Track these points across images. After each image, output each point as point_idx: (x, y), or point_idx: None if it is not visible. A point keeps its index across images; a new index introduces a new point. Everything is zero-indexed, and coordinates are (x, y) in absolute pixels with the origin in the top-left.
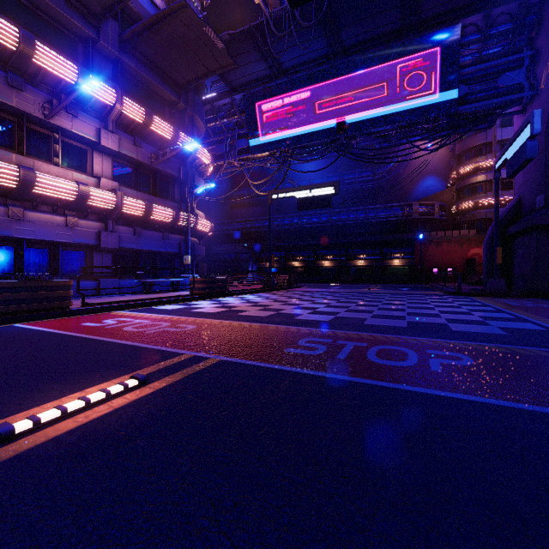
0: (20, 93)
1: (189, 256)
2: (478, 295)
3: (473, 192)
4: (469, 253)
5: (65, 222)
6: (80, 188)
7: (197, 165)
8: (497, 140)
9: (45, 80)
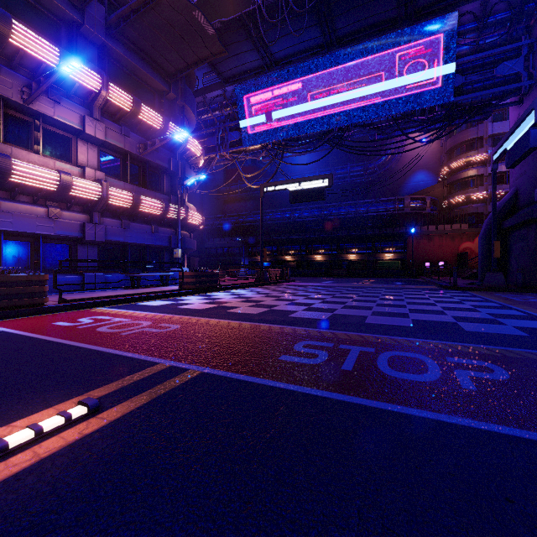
0: None
1: (179, 249)
2: (475, 289)
3: (465, 187)
4: (461, 247)
5: (46, 213)
6: (61, 177)
7: (188, 156)
8: (489, 134)
9: (24, 62)
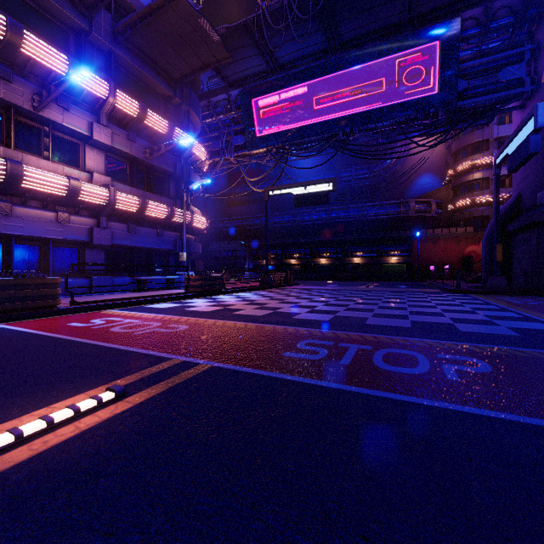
0: (7, 84)
1: (184, 253)
2: (478, 293)
3: (470, 190)
4: (466, 250)
5: (56, 218)
6: (71, 183)
7: (193, 161)
8: (494, 137)
9: (35, 71)
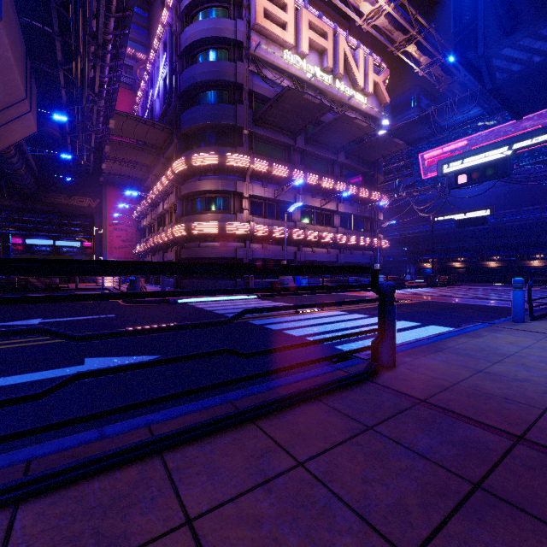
0: (314, 199)
1: (378, 264)
2: None
3: None
4: None
5: (326, 252)
6: (334, 236)
7: (379, 205)
8: None
9: (321, 190)
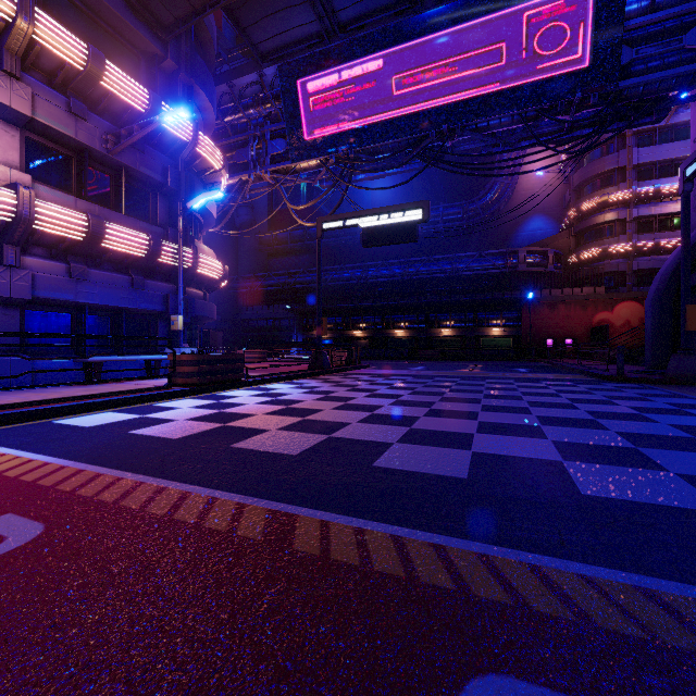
0: None
1: (179, 316)
2: (658, 382)
3: (600, 236)
4: (595, 319)
5: None
6: None
7: (200, 169)
8: (633, 164)
9: None
